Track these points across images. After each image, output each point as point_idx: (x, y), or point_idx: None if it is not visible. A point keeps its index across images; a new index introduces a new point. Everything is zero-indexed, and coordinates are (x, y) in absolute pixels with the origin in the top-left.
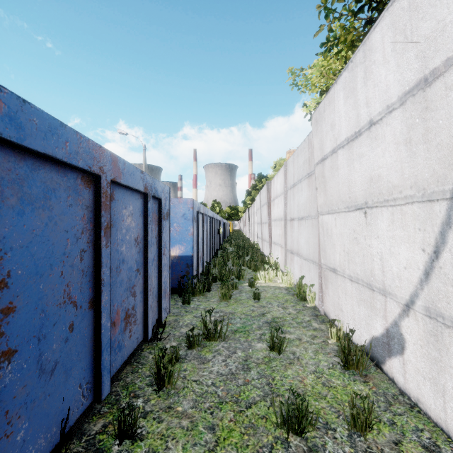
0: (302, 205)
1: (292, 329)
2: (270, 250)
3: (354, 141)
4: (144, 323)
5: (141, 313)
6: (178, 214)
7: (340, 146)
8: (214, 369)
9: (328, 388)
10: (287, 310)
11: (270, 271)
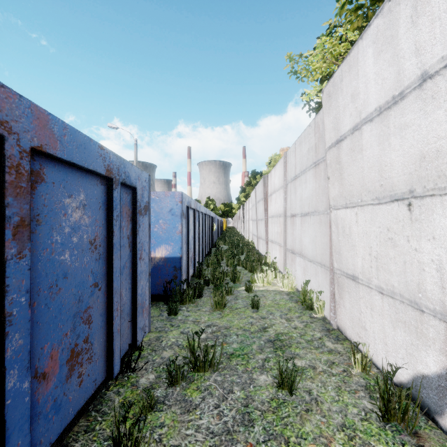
0: (306, 199)
1: (302, 351)
2: (266, 249)
3: (392, 109)
4: (108, 356)
5: (103, 343)
6: (164, 209)
7: (366, 119)
8: (203, 422)
9: None
10: (292, 322)
11: (269, 273)
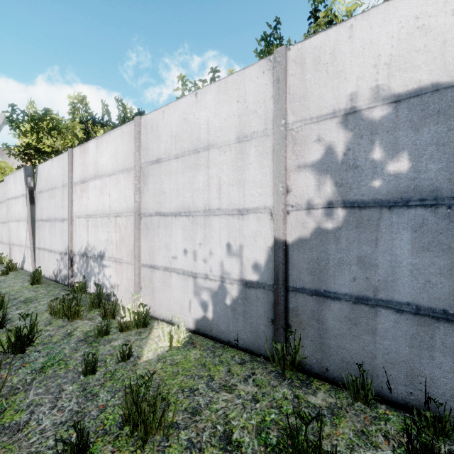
0: (4, 215)
1: None
2: None
3: (16, 199)
4: None
5: None
6: None
7: (13, 198)
8: None
9: None
10: None
11: None
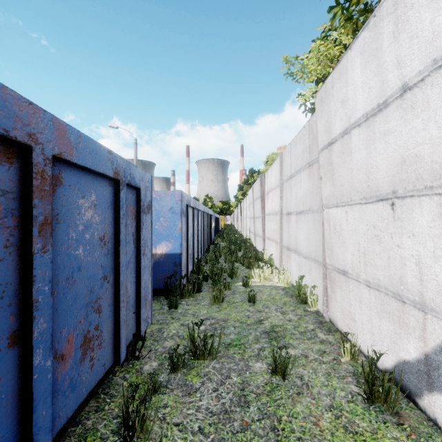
0: (301, 198)
1: (295, 342)
2: (263, 246)
3: (377, 116)
4: (115, 343)
5: (111, 332)
6: (164, 208)
7: (354, 124)
8: (203, 403)
9: (352, 435)
10: (287, 315)
11: (265, 269)
